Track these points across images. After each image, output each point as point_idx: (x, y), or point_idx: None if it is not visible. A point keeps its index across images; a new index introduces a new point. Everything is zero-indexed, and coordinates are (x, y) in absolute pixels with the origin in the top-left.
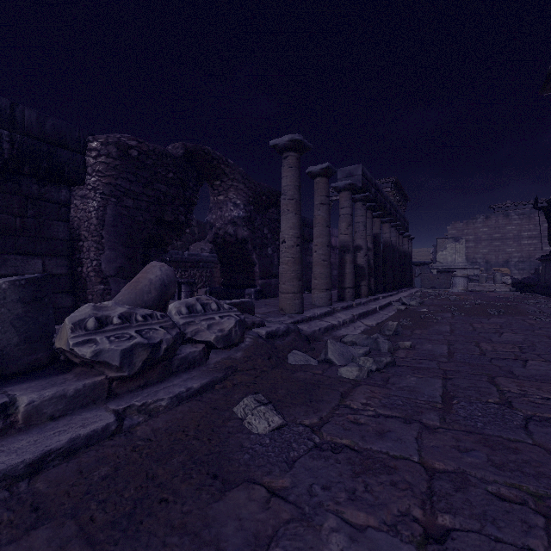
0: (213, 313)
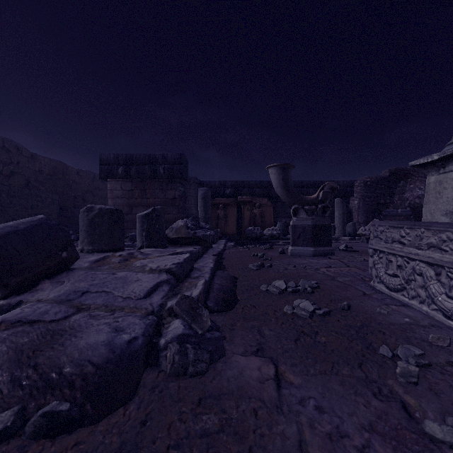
0: None
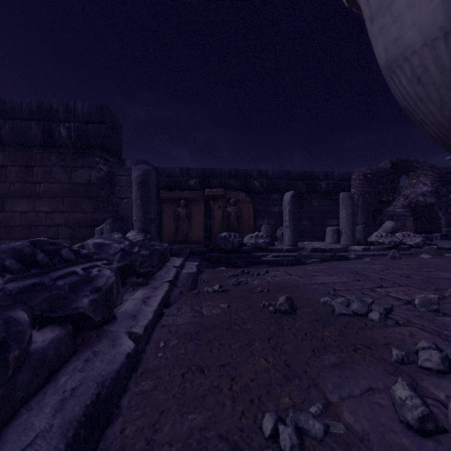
0: (412, 237)
